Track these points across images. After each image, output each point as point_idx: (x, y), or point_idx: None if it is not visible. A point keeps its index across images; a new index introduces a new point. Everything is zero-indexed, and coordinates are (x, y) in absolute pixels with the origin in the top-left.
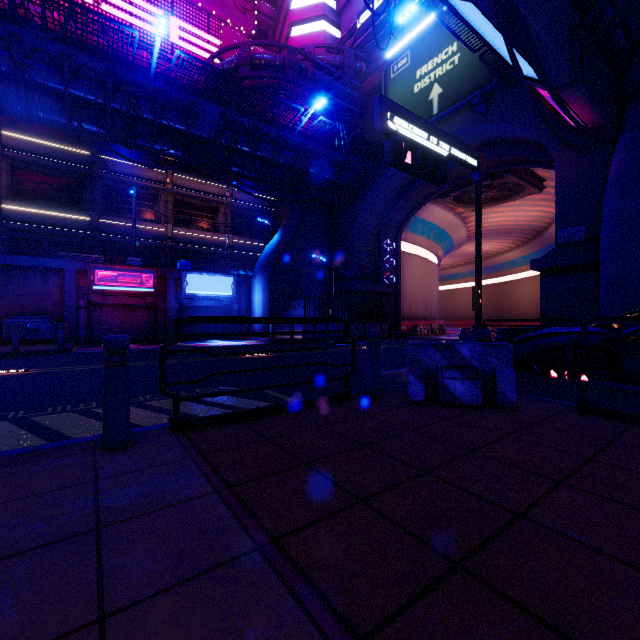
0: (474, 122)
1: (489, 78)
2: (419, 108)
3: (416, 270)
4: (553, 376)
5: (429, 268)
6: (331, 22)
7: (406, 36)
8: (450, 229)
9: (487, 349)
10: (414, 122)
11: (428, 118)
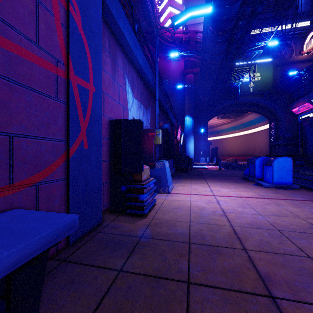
0: (261, 99)
1: (270, 89)
2: (245, 87)
3: None
4: None
5: None
6: (183, 27)
7: (243, 62)
8: None
9: None
10: None
11: (248, 92)
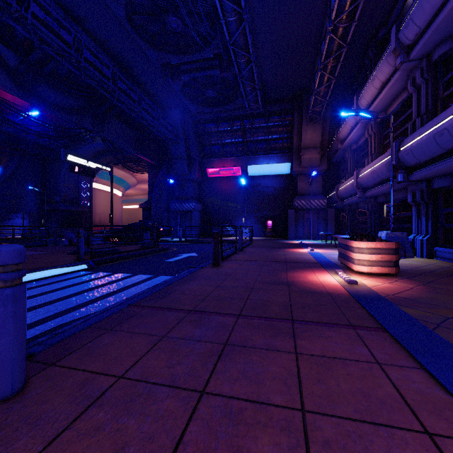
0: None
1: None
2: None
3: (104, 199)
4: (114, 240)
5: (114, 198)
6: None
7: None
8: (125, 178)
9: (85, 233)
10: (79, 157)
11: None
